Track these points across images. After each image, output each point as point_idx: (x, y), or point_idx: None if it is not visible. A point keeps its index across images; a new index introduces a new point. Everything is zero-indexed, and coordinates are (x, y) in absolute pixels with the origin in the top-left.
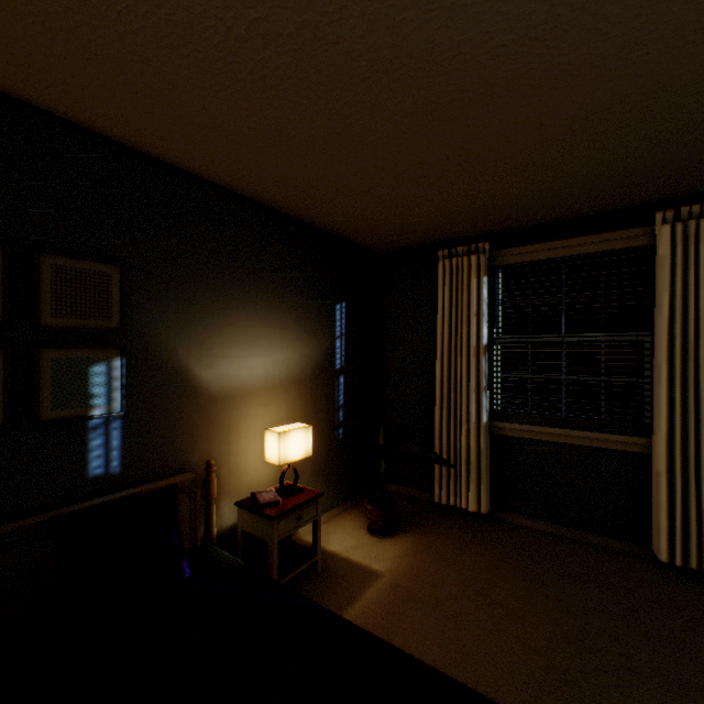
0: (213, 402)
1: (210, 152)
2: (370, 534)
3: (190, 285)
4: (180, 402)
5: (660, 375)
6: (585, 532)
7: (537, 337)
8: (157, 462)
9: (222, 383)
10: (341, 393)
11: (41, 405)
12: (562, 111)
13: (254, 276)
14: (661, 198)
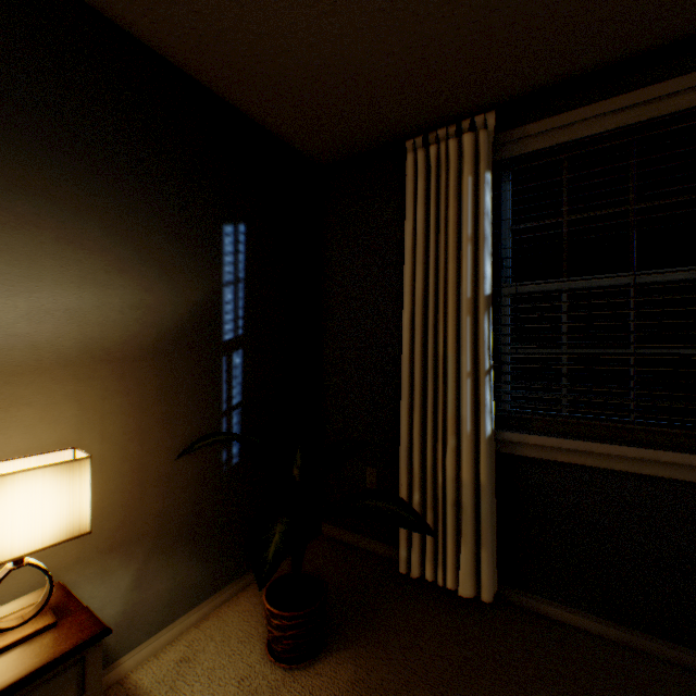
0: None
1: None
2: (270, 656)
3: None
4: None
5: None
6: (683, 648)
7: (581, 278)
8: None
9: None
10: (236, 383)
11: None
12: None
13: None
14: None
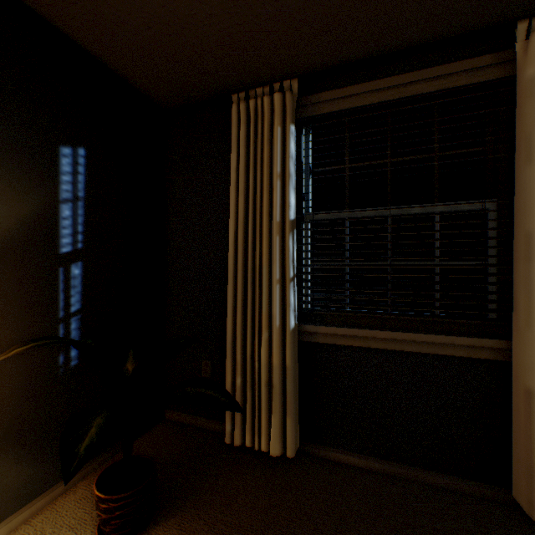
0: None
1: None
2: None
3: None
4: None
5: (533, 249)
6: (419, 469)
7: (357, 210)
8: None
9: None
10: (75, 292)
11: None
12: None
13: None
14: (523, 5)
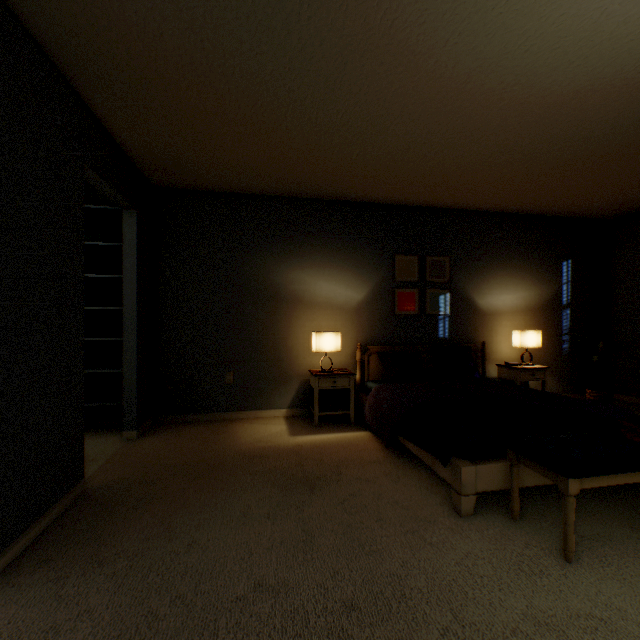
0: (484, 315)
1: (485, 202)
2: None
3: (473, 261)
4: (469, 313)
5: None
6: None
7: None
8: (460, 338)
9: (488, 307)
10: (566, 320)
11: (426, 309)
12: None
13: (504, 252)
14: None
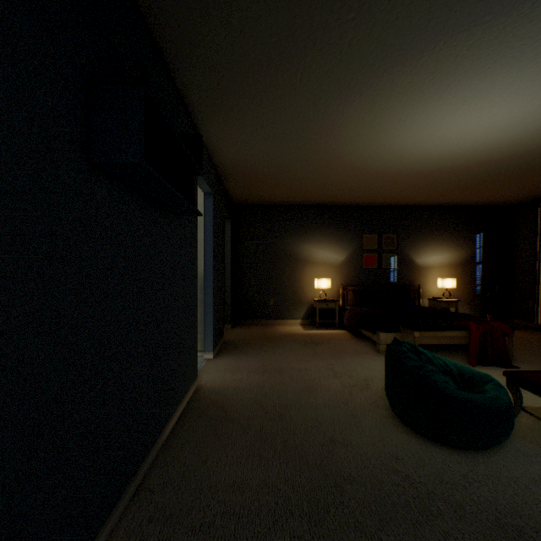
0: (420, 269)
1: (418, 202)
2: None
3: (413, 236)
4: (410, 268)
5: None
6: None
7: None
8: (404, 282)
9: (423, 263)
10: (479, 272)
11: (382, 265)
12: (525, 176)
13: (434, 230)
14: None
